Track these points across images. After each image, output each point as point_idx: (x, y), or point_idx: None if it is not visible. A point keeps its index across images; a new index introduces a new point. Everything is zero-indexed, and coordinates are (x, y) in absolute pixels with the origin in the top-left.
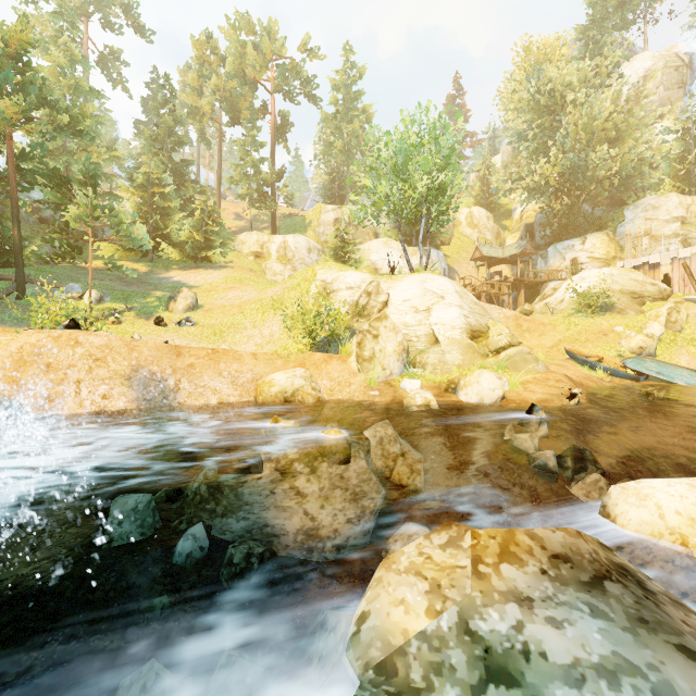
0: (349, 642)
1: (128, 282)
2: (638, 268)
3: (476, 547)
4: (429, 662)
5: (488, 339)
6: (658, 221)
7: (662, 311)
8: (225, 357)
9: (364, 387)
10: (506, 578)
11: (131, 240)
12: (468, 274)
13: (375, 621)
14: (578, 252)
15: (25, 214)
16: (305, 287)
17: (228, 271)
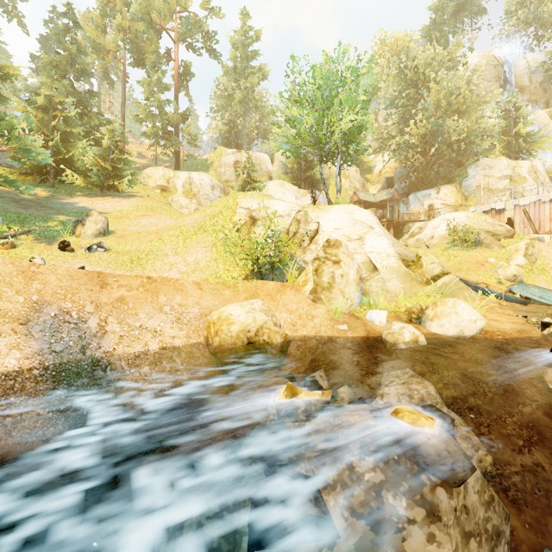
0: None
1: (25, 204)
2: (487, 212)
3: None
4: None
5: (423, 268)
6: (493, 178)
7: (521, 246)
8: (165, 287)
9: (330, 320)
10: None
11: (28, 153)
12: None
13: None
14: (433, 200)
15: None
16: (228, 215)
17: (138, 200)
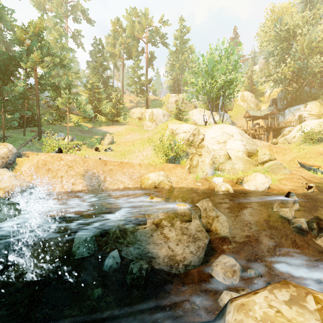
0: None
1: (84, 132)
2: None
3: (322, 311)
4: None
5: (257, 157)
6: None
7: None
8: (126, 165)
9: (194, 181)
10: None
11: (84, 113)
12: (241, 125)
13: None
14: (302, 112)
15: (42, 104)
16: (162, 132)
17: (127, 126)
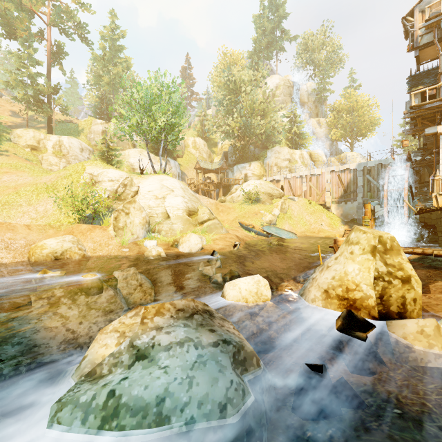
0: (74, 371)
1: None
2: (272, 181)
3: (145, 313)
4: (112, 364)
5: (198, 216)
6: (280, 159)
7: (279, 203)
8: None
9: (119, 246)
10: (155, 322)
11: None
12: (193, 177)
13: (90, 357)
14: (247, 170)
15: None
16: (75, 177)
17: (3, 158)
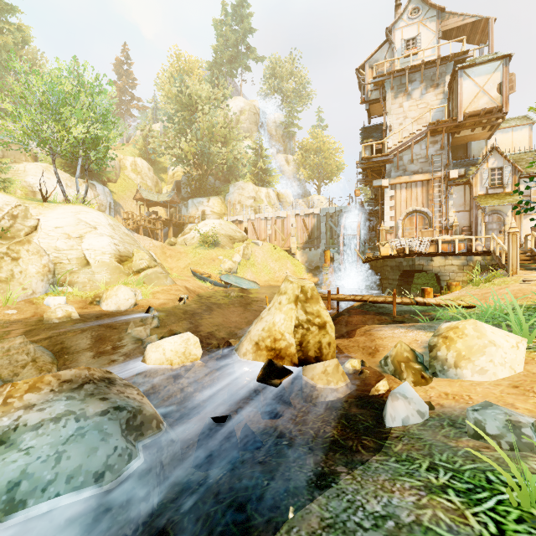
0: None
1: None
2: (234, 222)
3: (12, 391)
4: None
5: (133, 263)
6: (244, 196)
7: (241, 248)
8: None
9: None
10: (25, 400)
11: None
12: (132, 210)
13: None
14: (205, 207)
15: None
16: None
17: None
